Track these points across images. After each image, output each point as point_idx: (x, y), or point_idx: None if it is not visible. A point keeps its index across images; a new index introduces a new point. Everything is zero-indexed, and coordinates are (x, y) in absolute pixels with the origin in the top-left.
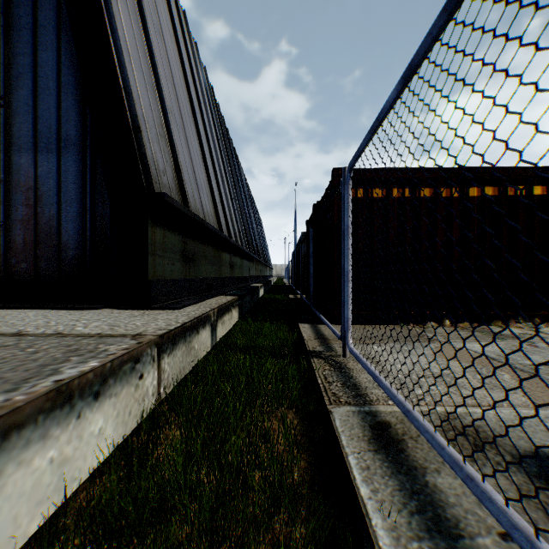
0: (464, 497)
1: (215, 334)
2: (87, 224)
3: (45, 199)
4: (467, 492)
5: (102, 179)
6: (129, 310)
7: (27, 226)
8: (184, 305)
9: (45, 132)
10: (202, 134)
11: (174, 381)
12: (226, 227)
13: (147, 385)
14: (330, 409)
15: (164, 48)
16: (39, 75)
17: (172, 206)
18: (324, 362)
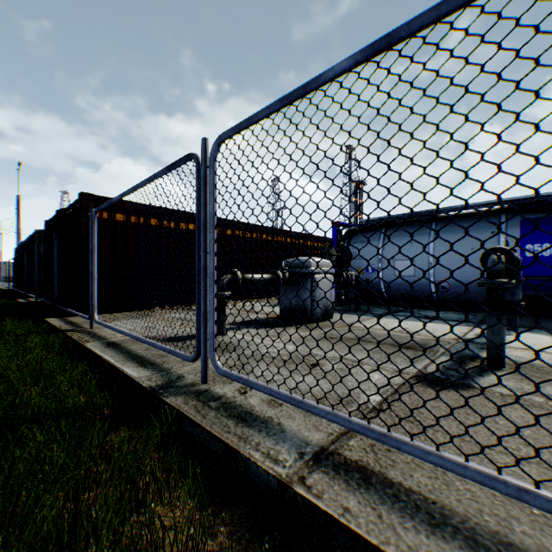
0: (138, 348)
1: None
2: None
3: None
4: (140, 347)
5: None
6: None
7: None
8: None
9: None
10: None
11: None
12: None
13: None
14: (85, 344)
15: None
16: None
17: None
18: (78, 332)
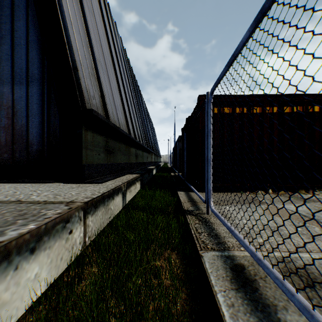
0: None
1: (125, 199)
2: (44, 129)
3: (19, 114)
4: None
5: (54, 101)
6: (70, 183)
7: (8, 130)
8: (105, 180)
9: (19, 72)
10: (118, 76)
11: (96, 232)
12: (133, 132)
13: (75, 237)
14: (201, 254)
15: (95, 22)
16: (15, 36)
17: (98, 118)
18: (195, 218)
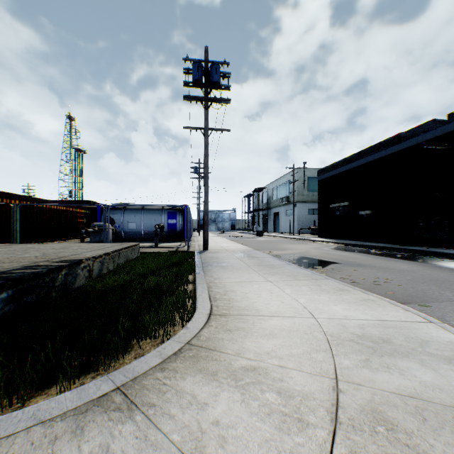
0: None
1: None
2: None
3: None
4: None
5: None
6: None
7: None
8: None
9: None
10: None
11: None
12: None
13: None
14: None
15: None
16: None
17: None
18: None
